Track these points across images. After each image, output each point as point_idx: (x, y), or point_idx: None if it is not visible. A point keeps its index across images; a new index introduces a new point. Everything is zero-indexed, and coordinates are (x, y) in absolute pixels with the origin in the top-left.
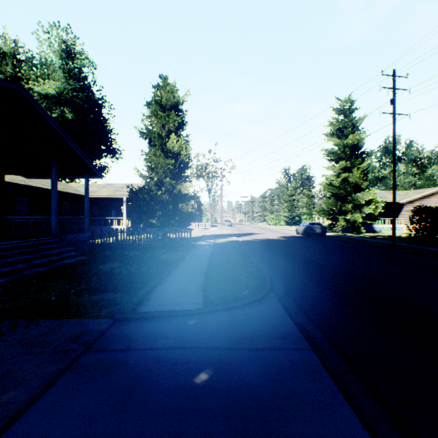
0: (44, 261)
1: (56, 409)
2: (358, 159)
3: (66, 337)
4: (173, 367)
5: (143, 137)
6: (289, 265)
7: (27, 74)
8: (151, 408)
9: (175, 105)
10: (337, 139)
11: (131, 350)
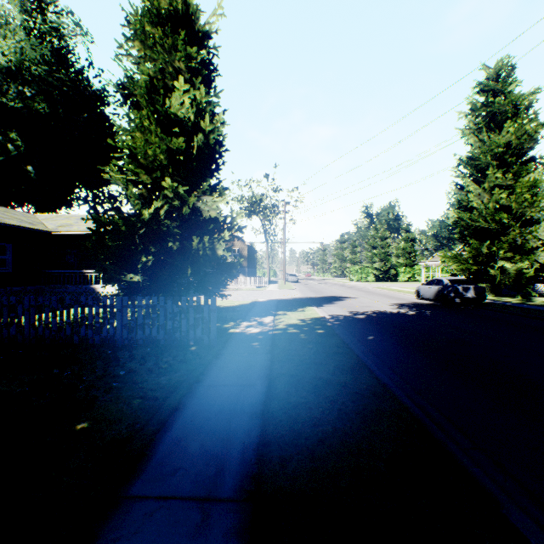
0: None
1: None
2: (527, 168)
3: None
4: None
5: (126, 103)
6: None
7: None
8: None
9: (190, 28)
10: (483, 136)
11: None
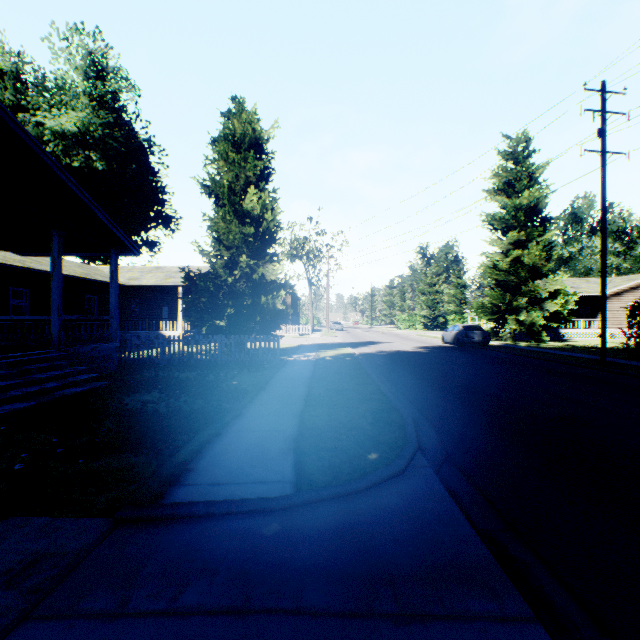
0: (30, 391)
1: None
2: (538, 229)
3: (1, 569)
4: None
5: (206, 194)
6: (441, 397)
7: (34, 103)
8: None
9: (256, 142)
10: (504, 198)
11: (124, 615)
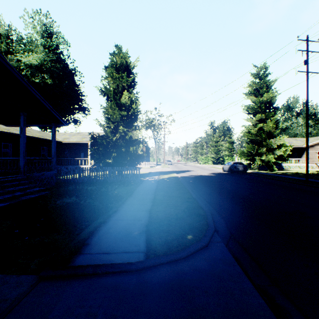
0: (6, 197)
1: None
2: (272, 113)
3: None
4: None
5: (102, 95)
6: (224, 200)
7: (16, 50)
8: None
9: (127, 68)
10: (254, 97)
11: None
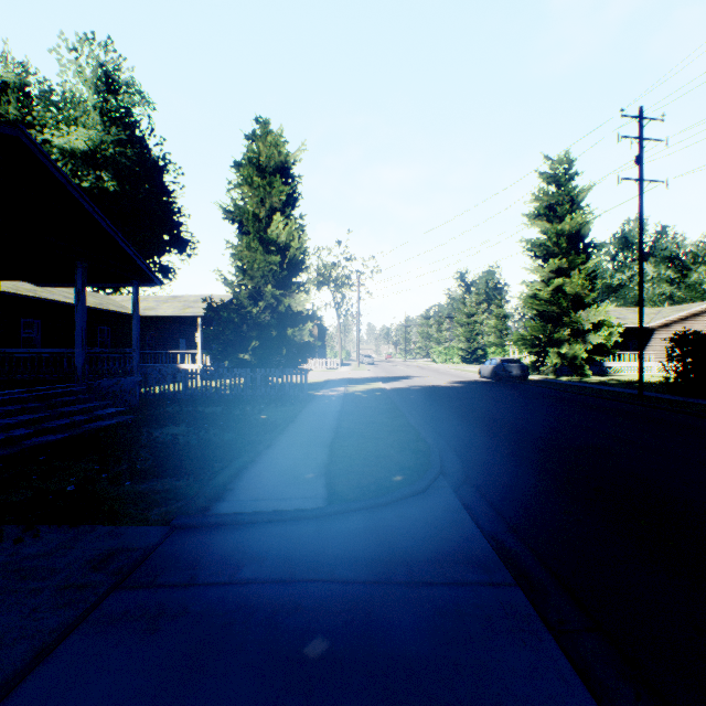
0: (62, 424)
1: (50, 705)
2: (581, 256)
3: (85, 559)
4: (269, 620)
5: (229, 220)
6: (469, 429)
7: (41, 118)
8: (225, 705)
9: (282, 166)
10: (545, 224)
11: (196, 585)
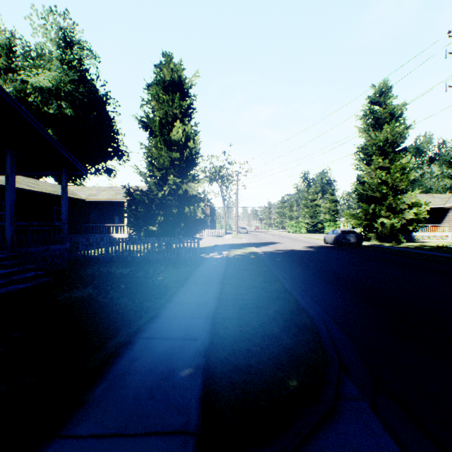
0: None
1: None
2: (398, 156)
3: None
4: None
5: (143, 128)
6: (340, 295)
7: (21, 66)
8: None
9: (181, 87)
10: (371, 133)
11: None
